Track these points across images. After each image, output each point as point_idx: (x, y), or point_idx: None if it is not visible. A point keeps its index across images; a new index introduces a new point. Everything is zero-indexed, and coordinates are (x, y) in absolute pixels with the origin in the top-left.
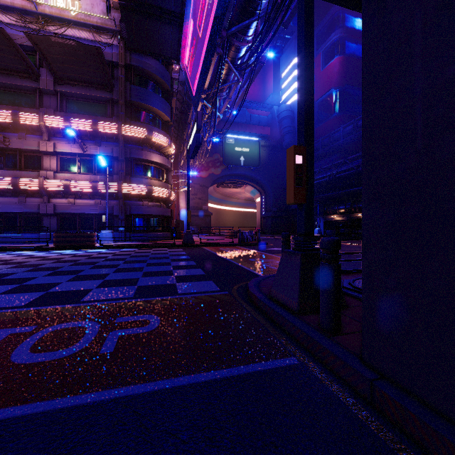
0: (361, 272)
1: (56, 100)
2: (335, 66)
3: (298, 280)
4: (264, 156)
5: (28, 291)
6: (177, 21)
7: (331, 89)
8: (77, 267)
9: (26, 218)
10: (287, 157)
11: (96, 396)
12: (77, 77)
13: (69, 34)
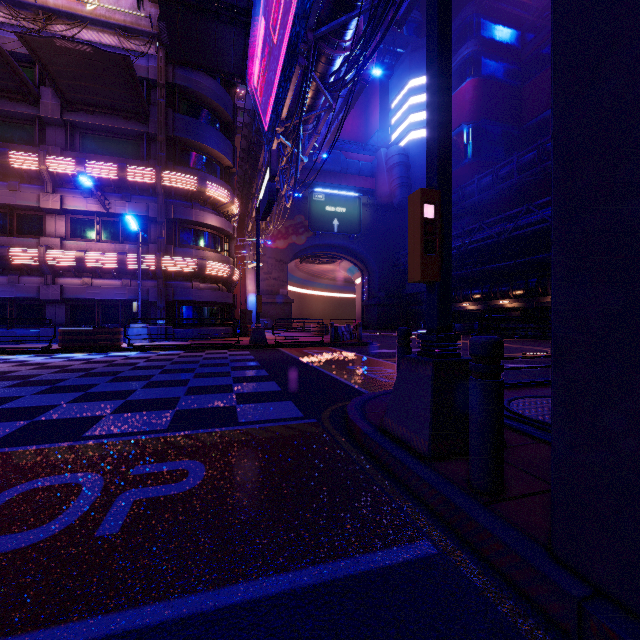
0: (516, 387)
1: (65, 134)
2: (466, 92)
3: (430, 405)
4: (367, 218)
5: (2, 419)
6: (242, 21)
7: (461, 125)
8: (88, 380)
9: (20, 306)
10: (410, 208)
11: (70, 632)
12: (95, 100)
13: (83, 38)
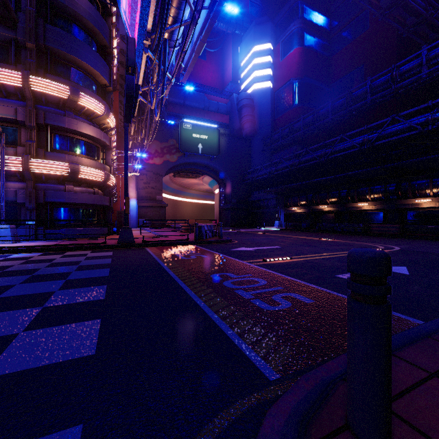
0: None
1: None
2: (294, 56)
3: None
4: (224, 144)
5: None
6: None
7: (290, 80)
8: None
9: None
10: None
11: None
12: None
13: None
